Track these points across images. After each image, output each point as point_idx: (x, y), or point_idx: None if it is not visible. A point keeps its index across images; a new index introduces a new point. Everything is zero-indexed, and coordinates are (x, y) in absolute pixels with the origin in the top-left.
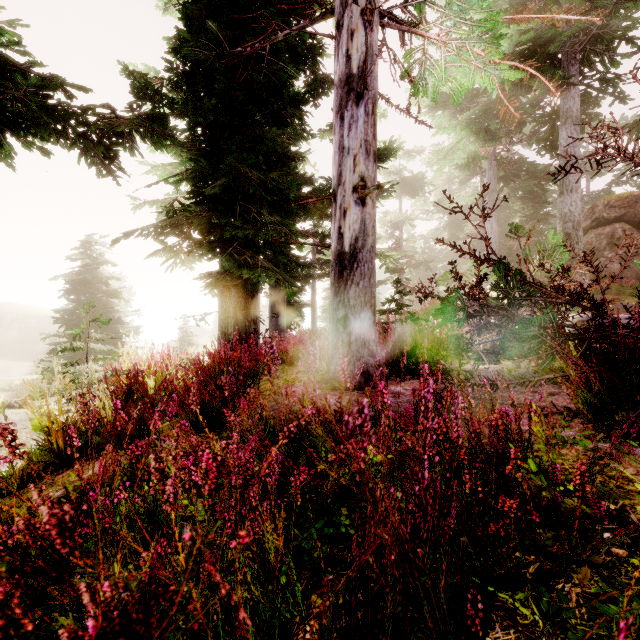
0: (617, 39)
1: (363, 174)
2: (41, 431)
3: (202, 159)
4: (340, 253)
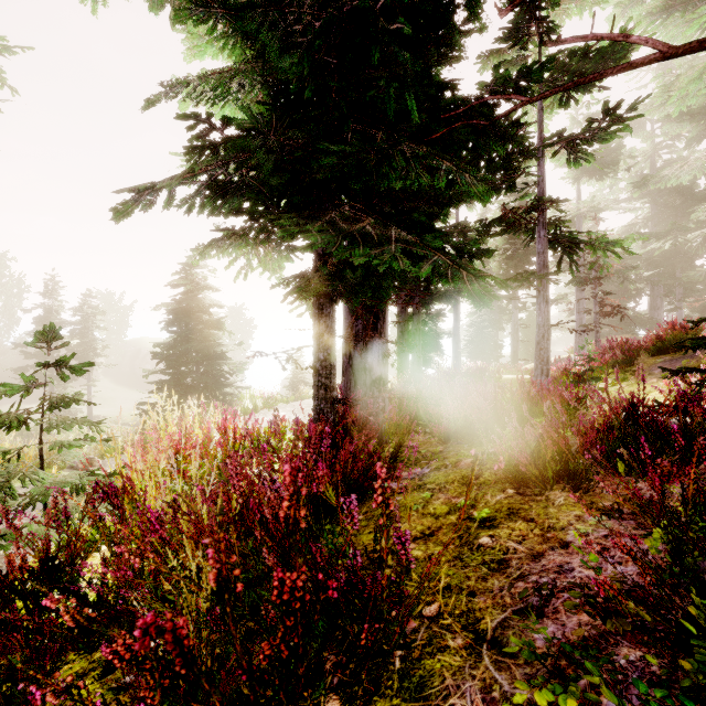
0: None
1: None
2: None
3: None
4: None
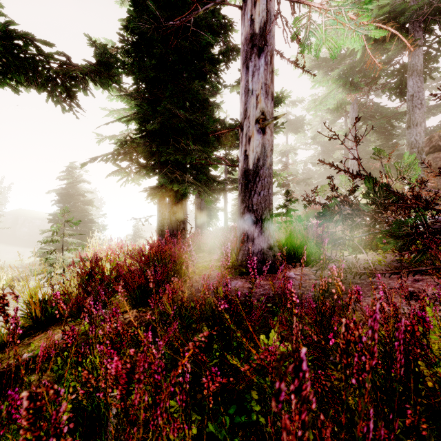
0: None
1: (263, 109)
2: (24, 303)
3: (144, 104)
4: (246, 170)
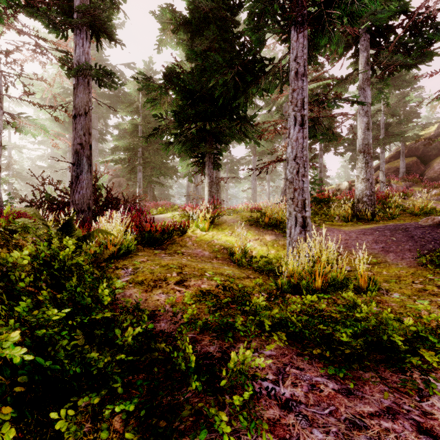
0: (113, 115)
1: None
2: None
3: None
4: None
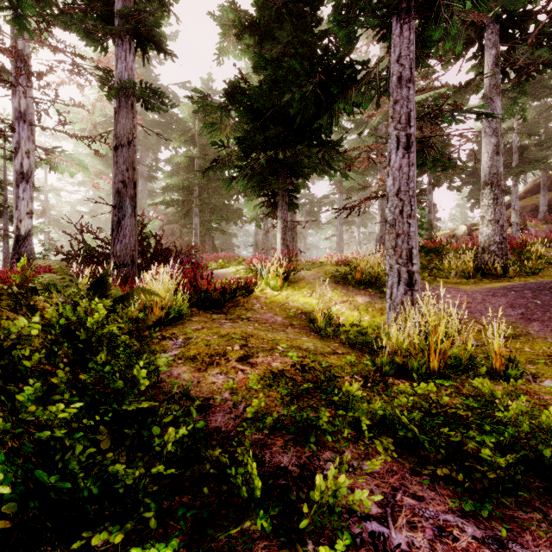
0: (165, 147)
1: (28, 208)
2: None
3: None
4: (17, 235)
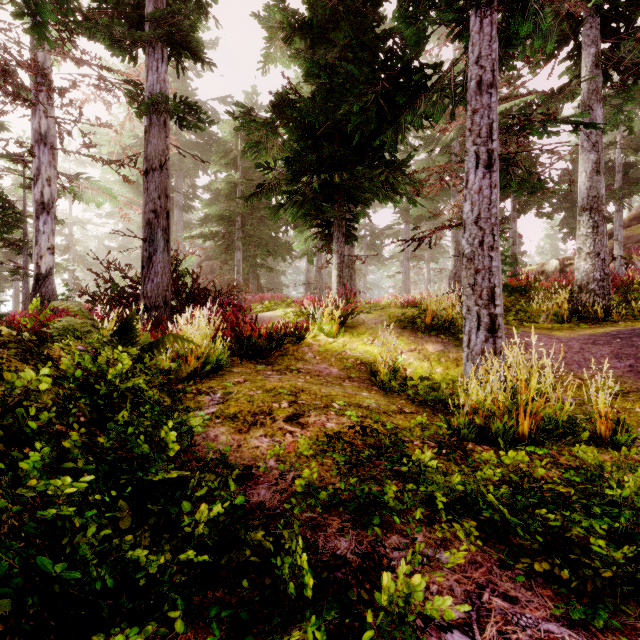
0: (203, 171)
1: (49, 243)
2: None
3: None
4: (37, 274)
